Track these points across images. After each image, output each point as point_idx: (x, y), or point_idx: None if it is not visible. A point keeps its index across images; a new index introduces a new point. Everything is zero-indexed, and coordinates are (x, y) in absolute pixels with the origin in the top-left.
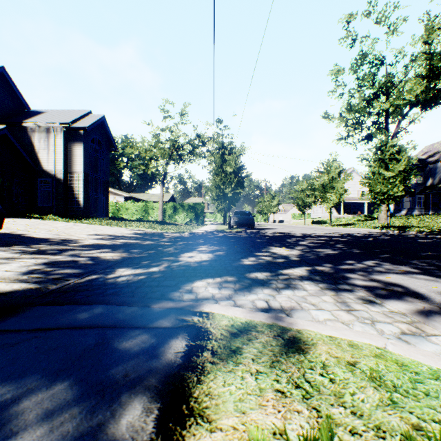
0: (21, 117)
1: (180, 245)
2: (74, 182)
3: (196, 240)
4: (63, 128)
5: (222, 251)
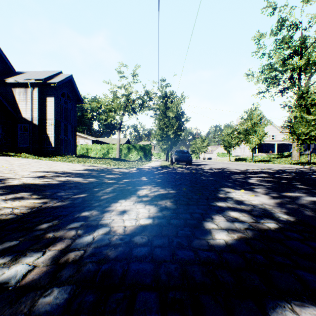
0: (6, 76)
1: (121, 184)
2: (46, 127)
3: (140, 177)
4: (38, 84)
5: (169, 199)
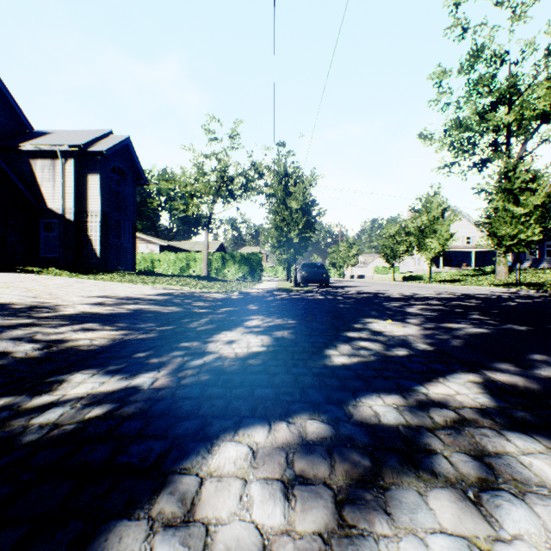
0: (20, 139)
1: (219, 314)
2: (88, 224)
3: (246, 304)
4: (74, 152)
5: (288, 329)
